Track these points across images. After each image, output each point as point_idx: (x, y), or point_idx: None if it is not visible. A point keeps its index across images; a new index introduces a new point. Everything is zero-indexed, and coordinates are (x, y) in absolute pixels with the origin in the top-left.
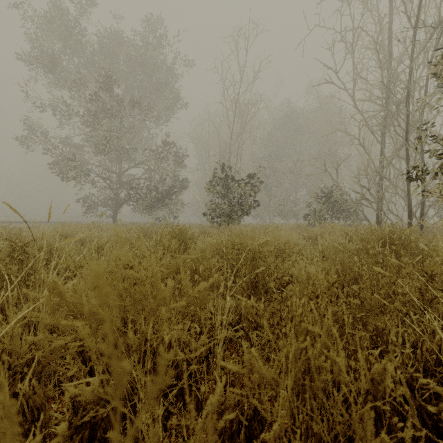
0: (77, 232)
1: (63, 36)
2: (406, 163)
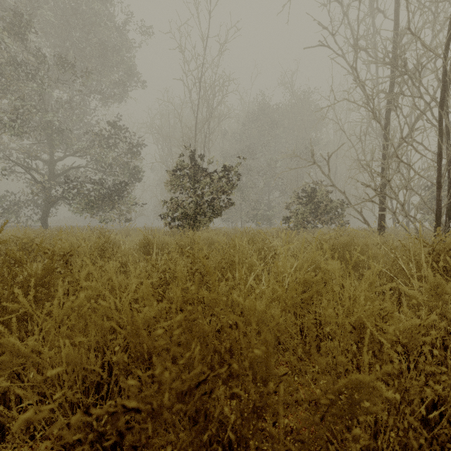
0: None
1: None
2: (438, 145)
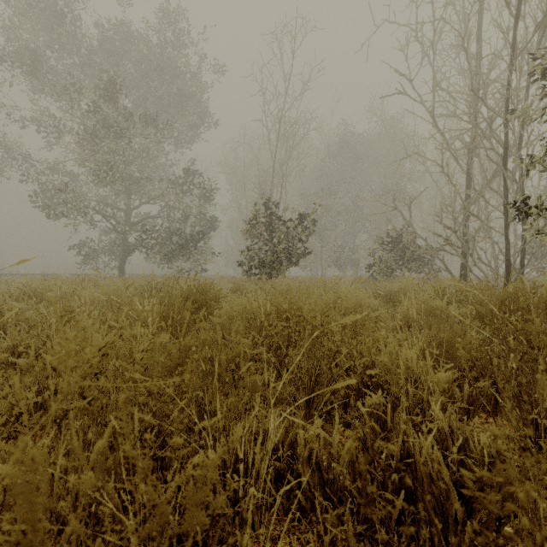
0: (51, 289)
1: (50, 26)
2: (504, 197)
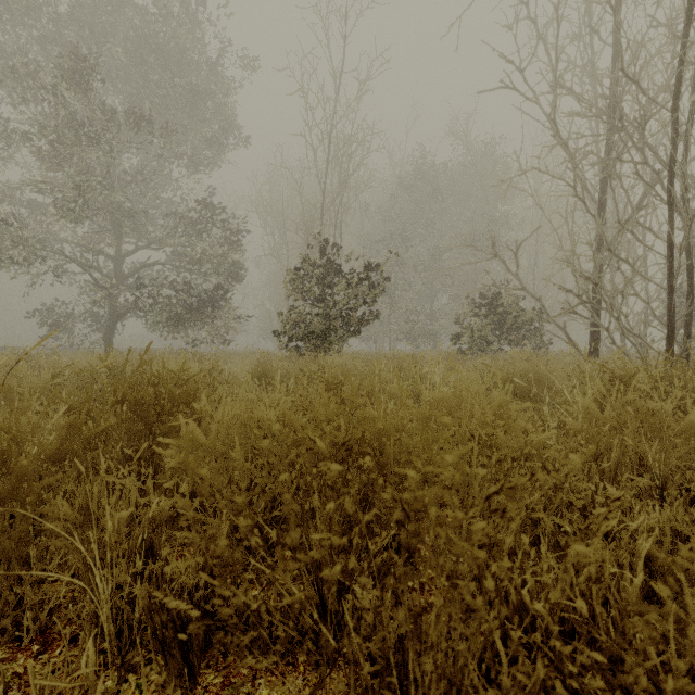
0: None
1: None
2: (669, 232)
